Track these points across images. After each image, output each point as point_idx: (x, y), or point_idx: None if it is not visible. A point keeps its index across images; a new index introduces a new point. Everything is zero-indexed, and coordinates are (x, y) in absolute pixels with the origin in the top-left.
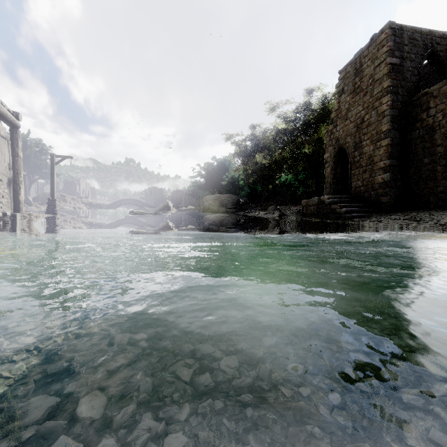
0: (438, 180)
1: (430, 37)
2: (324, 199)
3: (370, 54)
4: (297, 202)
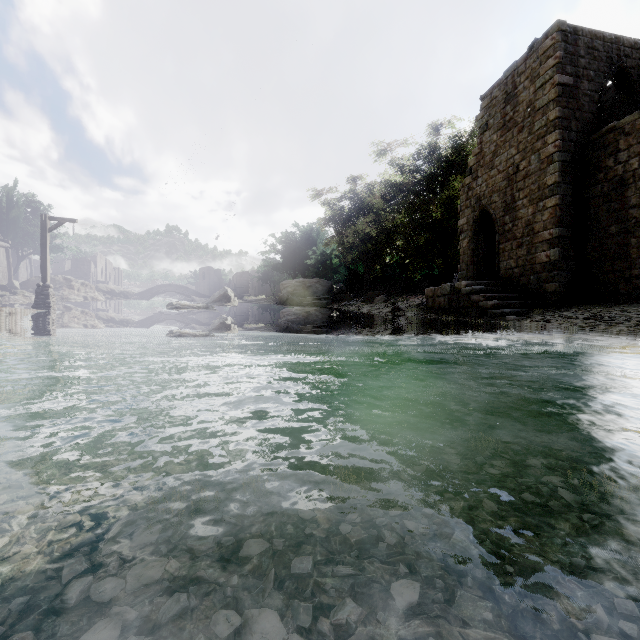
0: (633, 259)
1: (617, 46)
2: (460, 286)
3: (528, 69)
4: (416, 291)
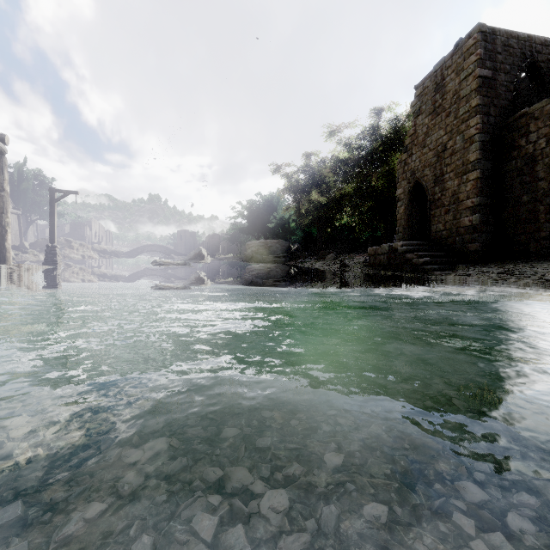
0: (541, 223)
1: (529, 44)
2: (397, 246)
3: (454, 64)
4: (362, 250)
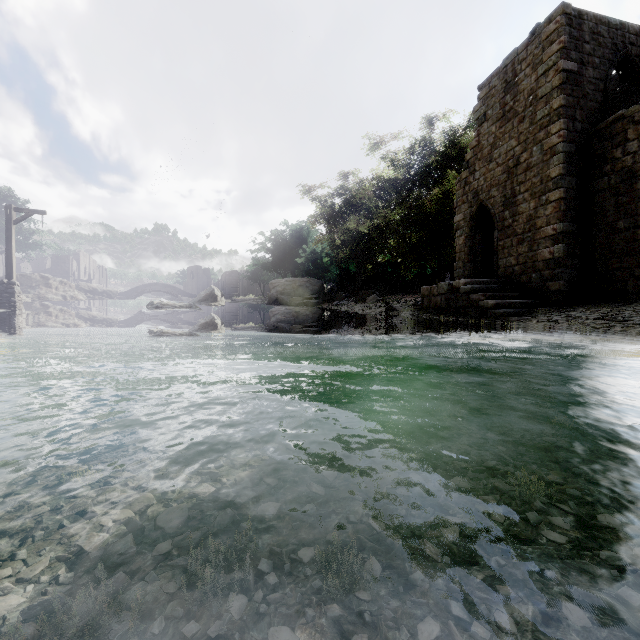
0: None
1: (622, 33)
2: (458, 285)
3: (530, 56)
4: (408, 290)
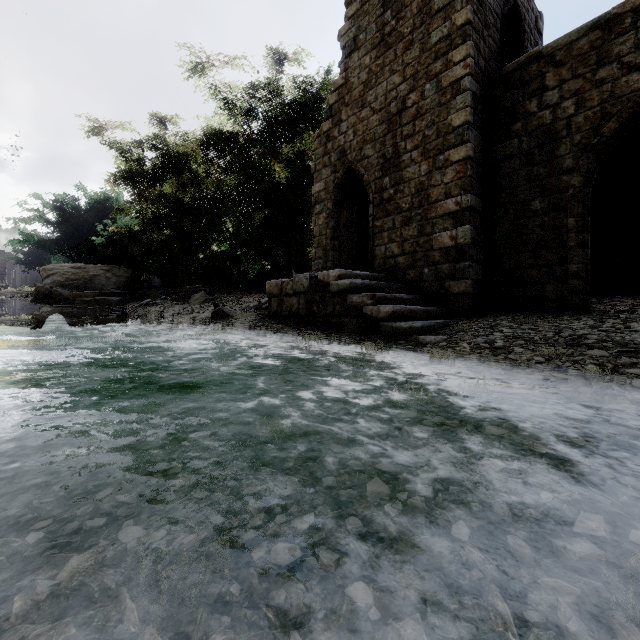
0: (570, 248)
1: None
2: (327, 279)
3: None
4: (250, 290)
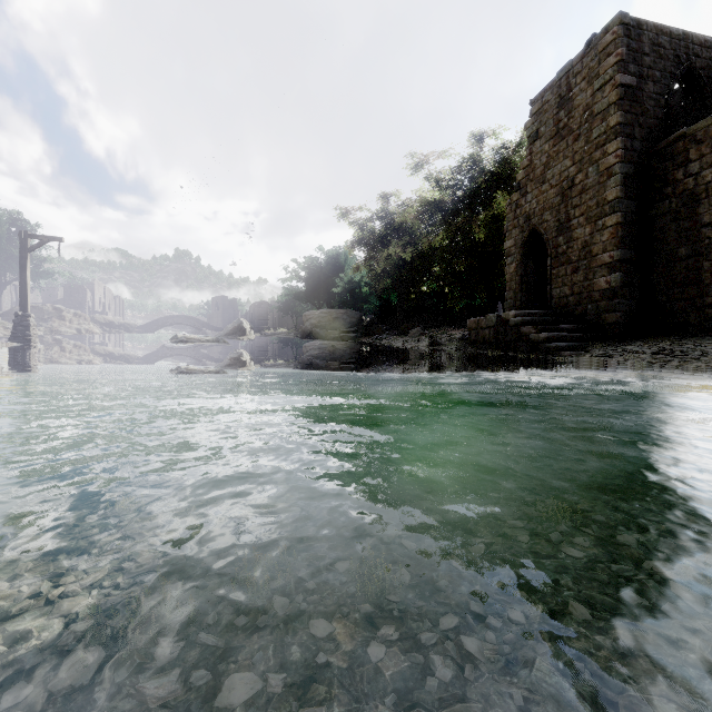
0: (706, 285)
1: (685, 43)
2: (508, 317)
3: (585, 69)
4: (455, 323)
